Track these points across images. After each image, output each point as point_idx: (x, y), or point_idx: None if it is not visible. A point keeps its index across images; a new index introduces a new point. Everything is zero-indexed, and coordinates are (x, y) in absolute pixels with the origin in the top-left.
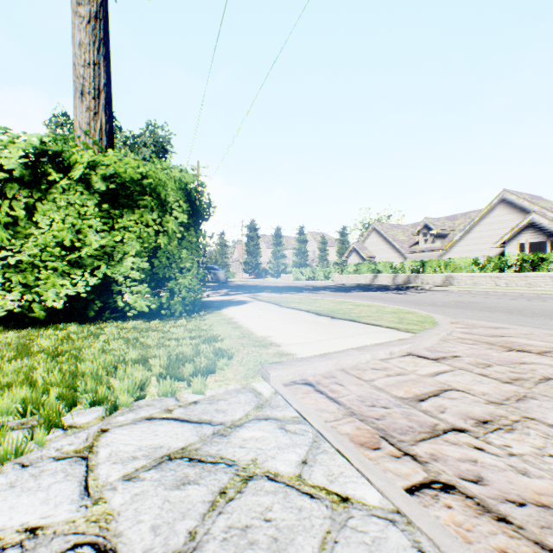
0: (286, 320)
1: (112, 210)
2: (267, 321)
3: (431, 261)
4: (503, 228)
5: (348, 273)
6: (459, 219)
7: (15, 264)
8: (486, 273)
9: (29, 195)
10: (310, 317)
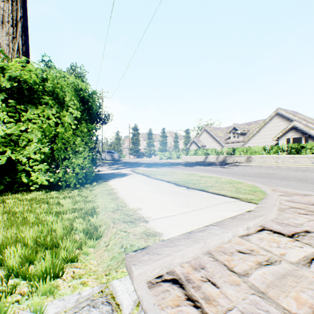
0: (154, 190)
1: (18, 106)
2: (139, 192)
3: (238, 148)
4: (277, 129)
5: (191, 155)
6: (252, 125)
7: None
8: (271, 155)
9: None
10: (171, 187)
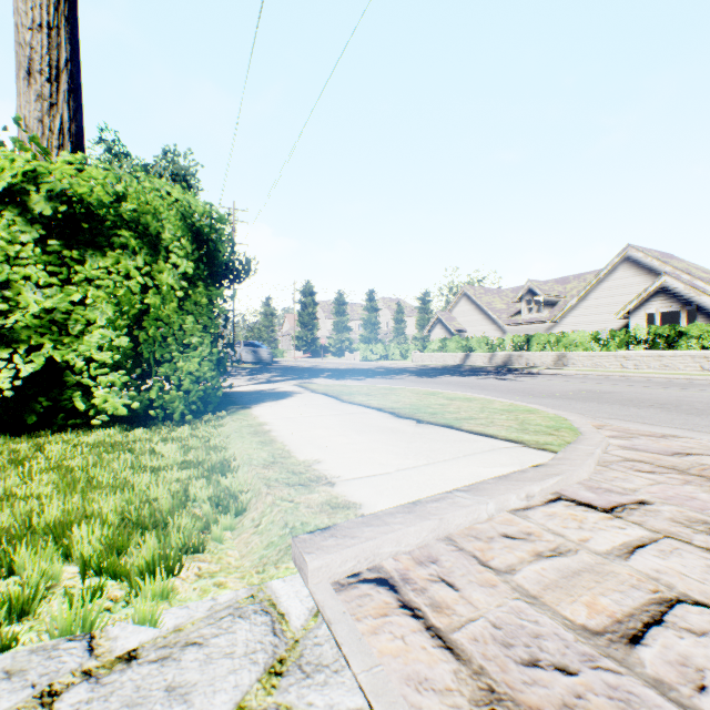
0: (347, 426)
1: (67, 251)
2: (317, 430)
3: (539, 335)
4: (627, 294)
5: (432, 351)
6: (571, 283)
7: None
8: (610, 351)
9: None
10: (385, 421)
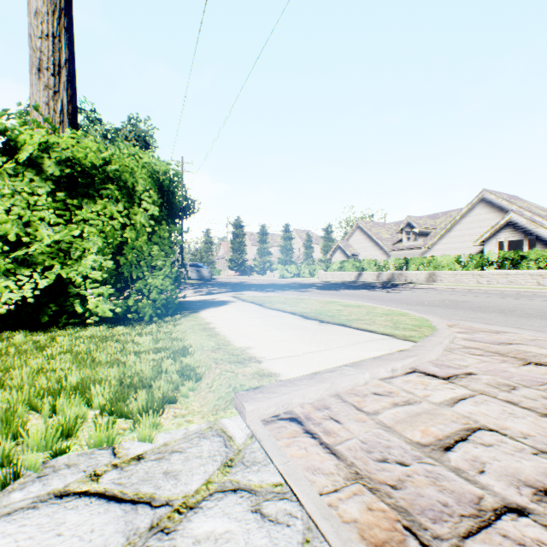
0: (269, 324)
1: (69, 200)
2: (248, 327)
3: (415, 259)
4: (482, 227)
5: (333, 270)
6: (440, 218)
7: None
8: (469, 271)
9: None
10: (296, 321)
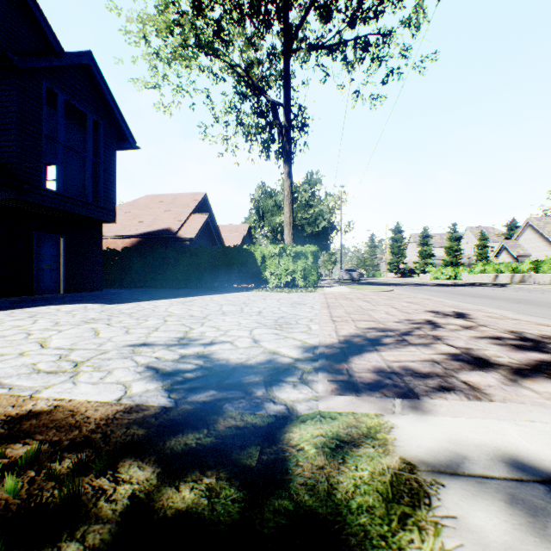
0: (337, 289)
1: (295, 260)
2: (331, 289)
3: (546, 262)
4: None
5: (476, 273)
6: None
7: (276, 274)
8: None
9: (278, 258)
10: (346, 289)
